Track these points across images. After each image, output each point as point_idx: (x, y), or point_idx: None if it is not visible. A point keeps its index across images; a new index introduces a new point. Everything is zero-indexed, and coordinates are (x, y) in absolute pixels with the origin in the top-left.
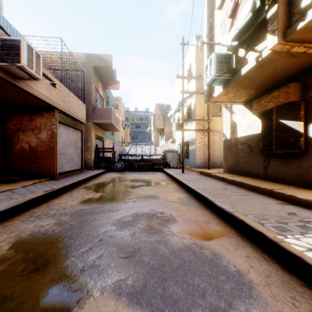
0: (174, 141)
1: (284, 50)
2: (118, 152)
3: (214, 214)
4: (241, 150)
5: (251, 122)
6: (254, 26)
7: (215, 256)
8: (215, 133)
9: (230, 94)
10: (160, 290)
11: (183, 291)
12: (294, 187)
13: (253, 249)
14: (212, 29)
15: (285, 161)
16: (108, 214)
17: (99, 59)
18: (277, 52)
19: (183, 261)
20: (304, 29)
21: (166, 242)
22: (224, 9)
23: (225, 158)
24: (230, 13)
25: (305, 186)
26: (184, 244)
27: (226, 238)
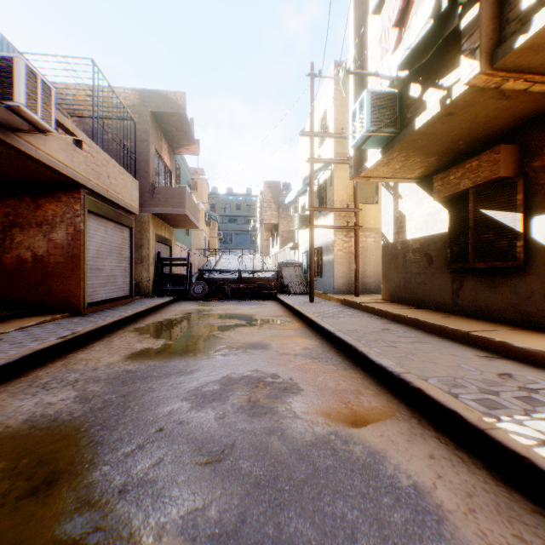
0: (297, 247)
1: (491, 86)
2: (198, 266)
3: (369, 377)
4: (412, 262)
5: (431, 213)
6: (438, 43)
7: (372, 457)
8: (368, 232)
9: (395, 164)
10: (270, 528)
11: (314, 529)
12: (506, 328)
13: (441, 443)
14: (364, 49)
15: (490, 281)
16: (176, 379)
17: (163, 99)
18: (478, 90)
19: (314, 467)
20: (527, 48)
21: (282, 431)
22: (384, 15)
23: (386, 276)
24: (397, 18)
25: (525, 325)
26: (315, 435)
27: (391, 422)
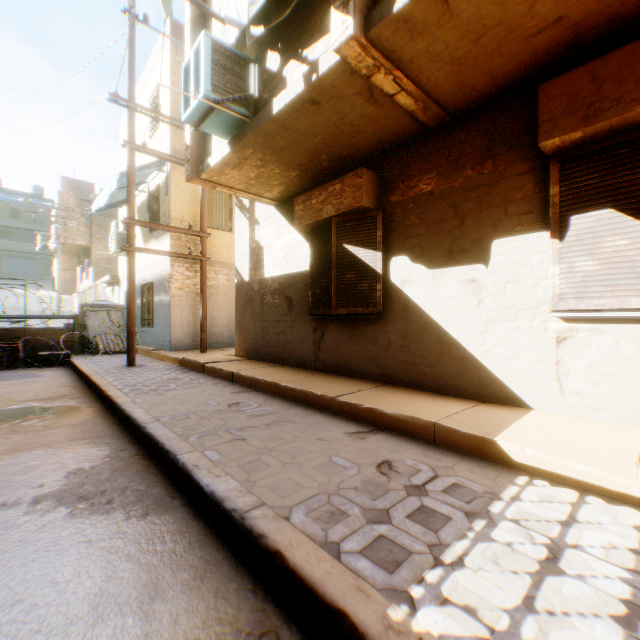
0: (118, 282)
1: (364, 71)
2: None
3: (191, 524)
4: (272, 307)
5: (292, 246)
6: None
7: None
8: (220, 267)
9: (249, 169)
10: None
11: None
12: (369, 385)
13: None
14: None
15: (352, 330)
16: None
17: None
18: (349, 72)
19: None
20: (406, 21)
21: None
22: None
23: (241, 324)
24: None
25: (385, 380)
26: None
27: None
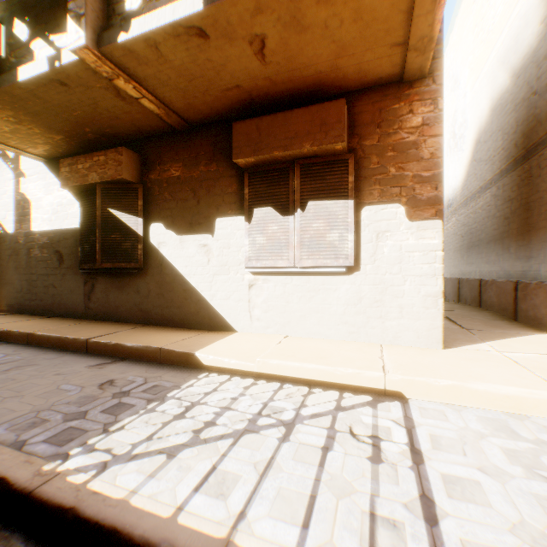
0: None
1: (105, 74)
2: None
3: None
4: (41, 261)
5: (64, 203)
6: None
7: None
8: None
9: (3, 122)
10: None
11: None
12: (130, 327)
13: None
14: None
15: (120, 282)
16: None
17: None
18: (92, 70)
19: None
20: (131, 51)
21: None
22: None
23: (4, 278)
24: None
25: (146, 322)
26: None
27: None
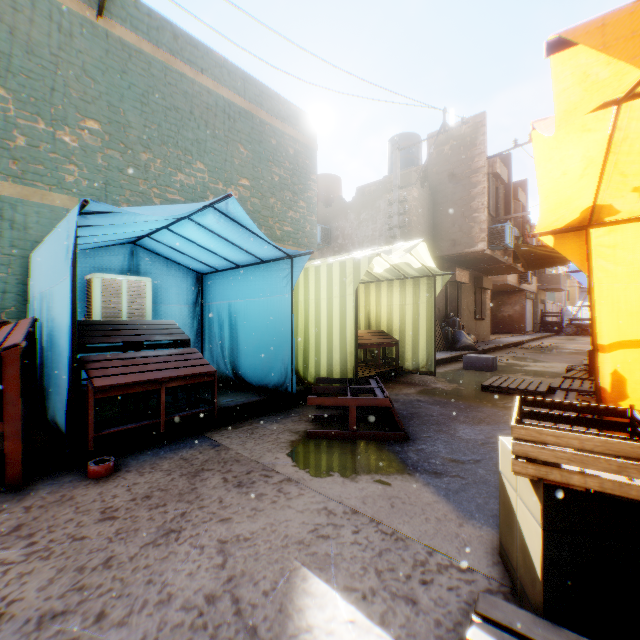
0: None
1: None
2: (558, 314)
3: None
4: None
5: None
6: None
7: None
8: None
9: None
10: None
11: None
12: None
13: None
14: None
15: None
16: (576, 342)
17: None
18: None
19: None
20: None
21: None
22: None
23: None
24: None
25: None
26: None
27: None
